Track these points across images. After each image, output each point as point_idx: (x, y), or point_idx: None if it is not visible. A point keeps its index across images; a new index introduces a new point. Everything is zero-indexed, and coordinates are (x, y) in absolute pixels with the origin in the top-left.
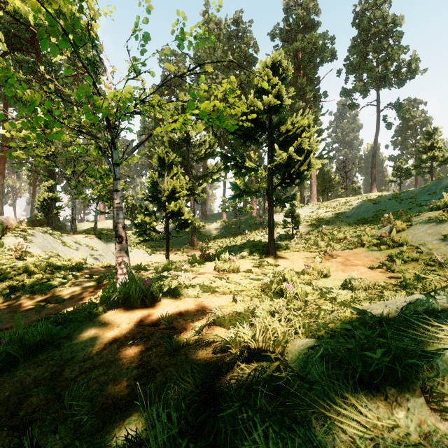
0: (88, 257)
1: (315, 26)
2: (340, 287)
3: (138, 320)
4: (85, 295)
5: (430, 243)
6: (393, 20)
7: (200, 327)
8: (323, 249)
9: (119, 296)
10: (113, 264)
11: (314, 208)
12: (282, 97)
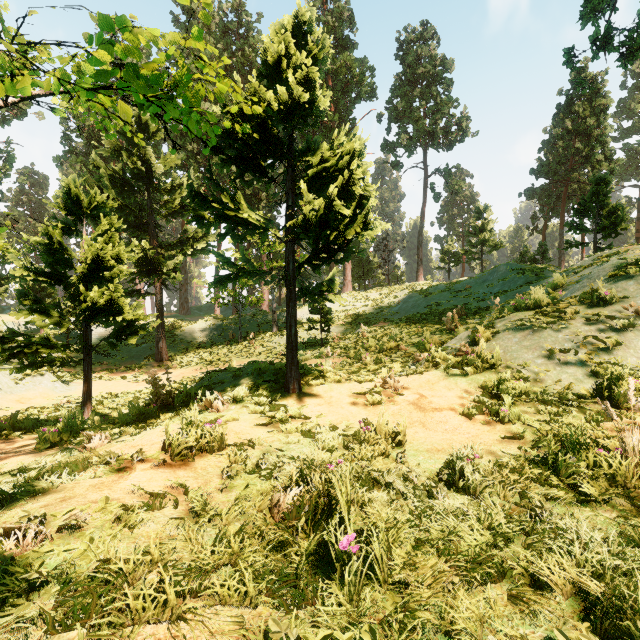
0: None
1: (350, 47)
2: (437, 479)
3: None
4: None
5: (533, 364)
6: (443, 63)
7: None
8: (371, 368)
9: None
10: None
11: (349, 301)
12: (313, 92)
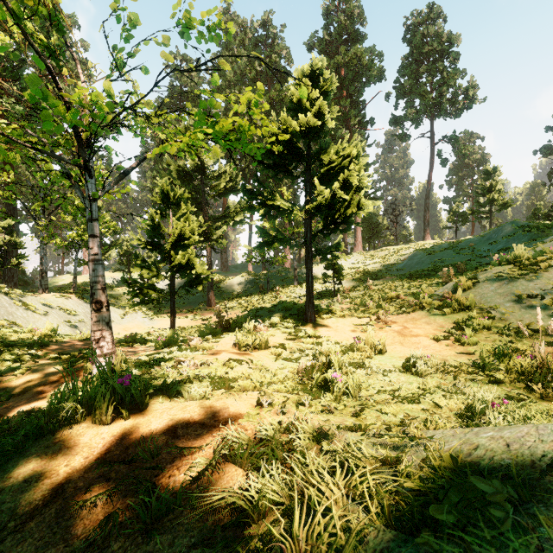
0: (62, 325)
1: (360, 39)
2: (401, 369)
3: (103, 449)
4: (45, 387)
5: (502, 306)
6: (449, 39)
7: (201, 470)
8: (372, 311)
9: (77, 406)
10: None
11: (359, 259)
12: (324, 117)
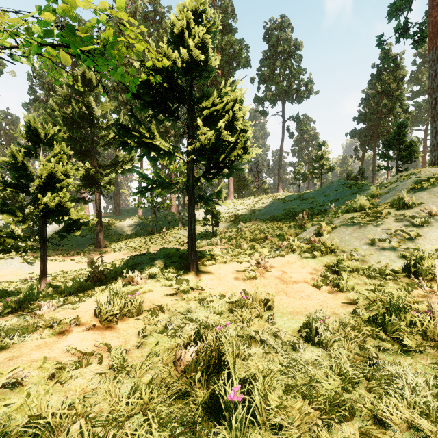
0: None
1: (232, 31)
2: (298, 335)
3: None
4: None
5: (361, 249)
6: (295, 44)
7: None
8: (247, 252)
9: None
10: None
11: (232, 206)
12: (207, 54)
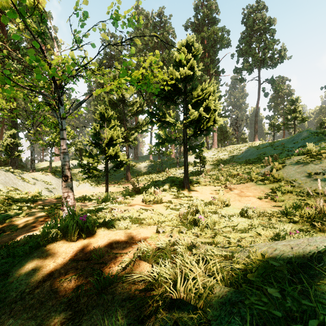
0: (43, 190)
1: (216, 22)
2: (238, 214)
3: (73, 254)
4: (36, 224)
5: (299, 179)
6: (269, 21)
7: (127, 263)
8: (223, 183)
9: (58, 231)
10: None
11: (215, 152)
12: (194, 69)
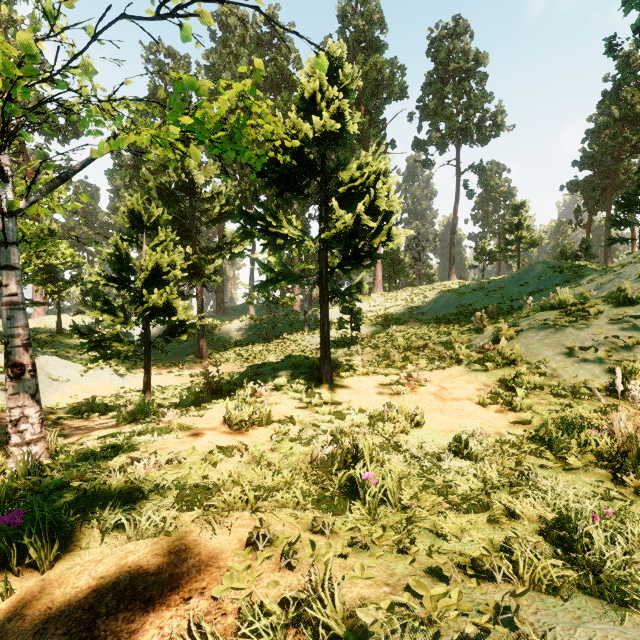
0: None
1: (380, 48)
2: (447, 450)
3: None
4: None
5: (552, 360)
6: (476, 57)
7: None
8: (398, 365)
9: None
10: (48, 398)
11: (379, 301)
12: (344, 120)
